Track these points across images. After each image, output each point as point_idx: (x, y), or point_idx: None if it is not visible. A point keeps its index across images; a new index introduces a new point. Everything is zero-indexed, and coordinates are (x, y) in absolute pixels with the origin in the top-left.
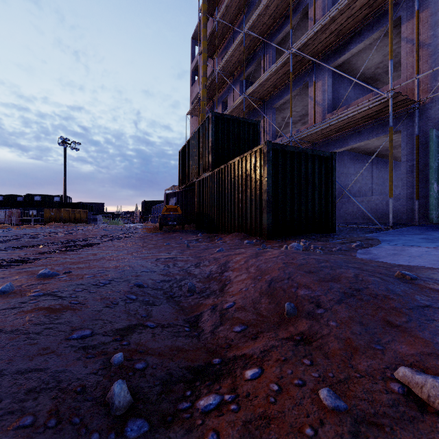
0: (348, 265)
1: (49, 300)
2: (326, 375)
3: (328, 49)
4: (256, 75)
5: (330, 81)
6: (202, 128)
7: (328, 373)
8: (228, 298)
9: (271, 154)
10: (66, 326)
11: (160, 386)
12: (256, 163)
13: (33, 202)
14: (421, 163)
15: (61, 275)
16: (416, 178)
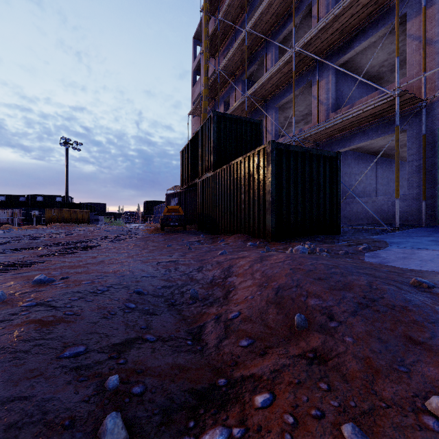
0: (359, 271)
1: (41, 311)
2: (347, 404)
3: (331, 47)
4: (258, 75)
5: (334, 79)
6: (204, 128)
7: (349, 401)
8: (232, 306)
9: (274, 154)
10: (58, 342)
11: (160, 415)
12: (260, 163)
13: (36, 202)
14: (428, 163)
15: (57, 281)
16: (423, 178)
